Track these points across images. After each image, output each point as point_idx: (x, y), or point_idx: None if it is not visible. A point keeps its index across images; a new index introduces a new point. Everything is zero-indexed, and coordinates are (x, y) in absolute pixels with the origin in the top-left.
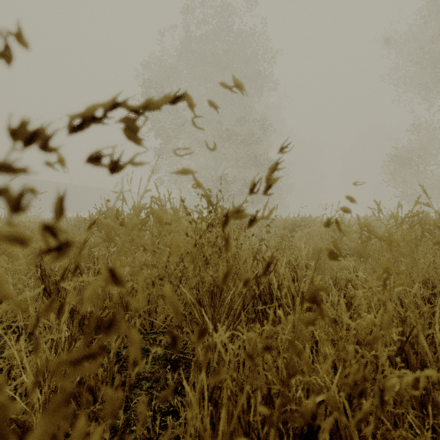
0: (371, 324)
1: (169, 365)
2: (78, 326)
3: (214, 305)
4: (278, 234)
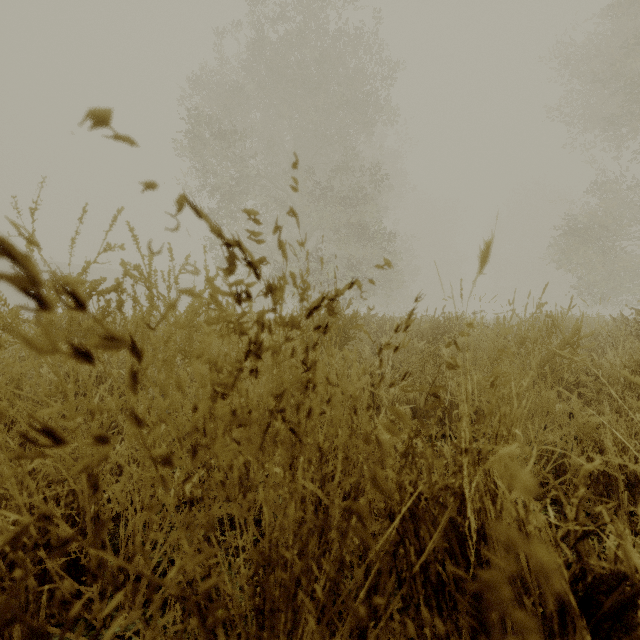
0: None
1: None
2: None
3: None
4: (408, 346)
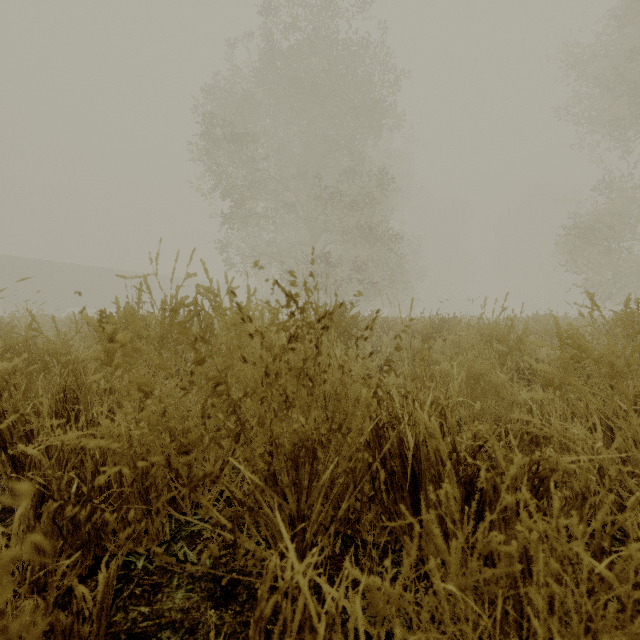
0: (637, 565)
1: (218, 592)
2: (50, 523)
3: (301, 483)
4: (406, 344)
